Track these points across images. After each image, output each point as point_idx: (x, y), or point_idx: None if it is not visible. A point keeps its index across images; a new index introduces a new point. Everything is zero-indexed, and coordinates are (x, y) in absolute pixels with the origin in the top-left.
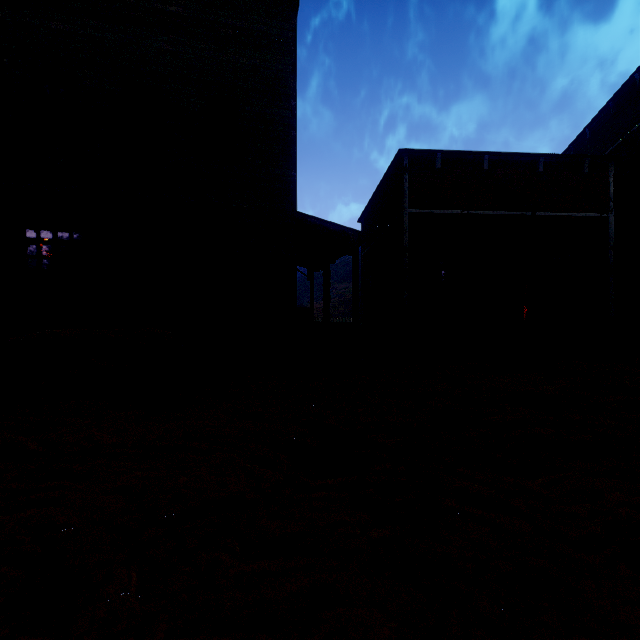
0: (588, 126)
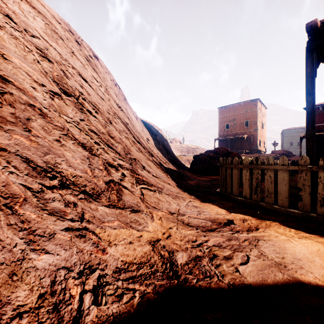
0: None
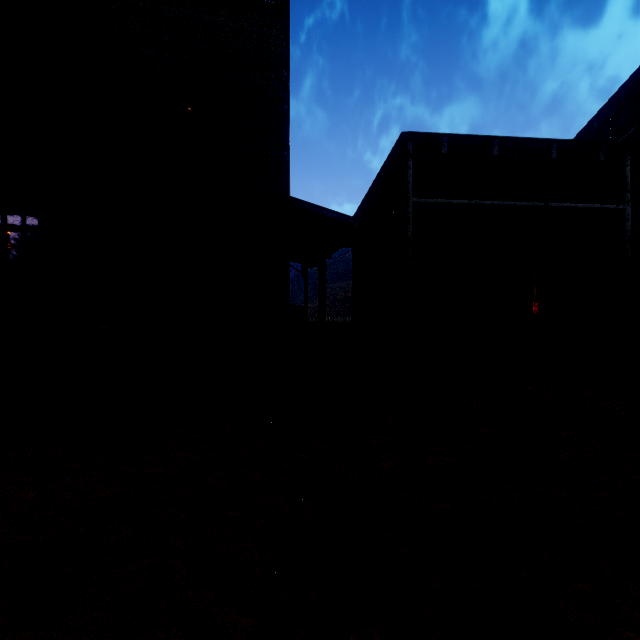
0: (596, 116)
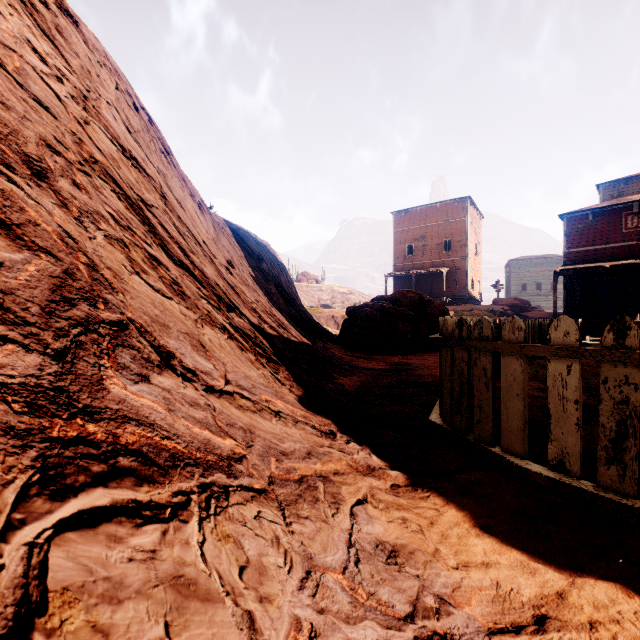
0: None
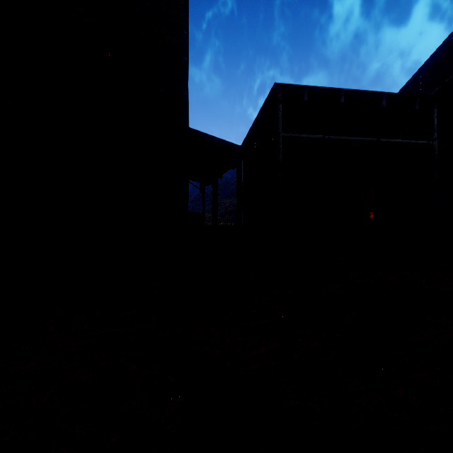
0: (410, 80)
